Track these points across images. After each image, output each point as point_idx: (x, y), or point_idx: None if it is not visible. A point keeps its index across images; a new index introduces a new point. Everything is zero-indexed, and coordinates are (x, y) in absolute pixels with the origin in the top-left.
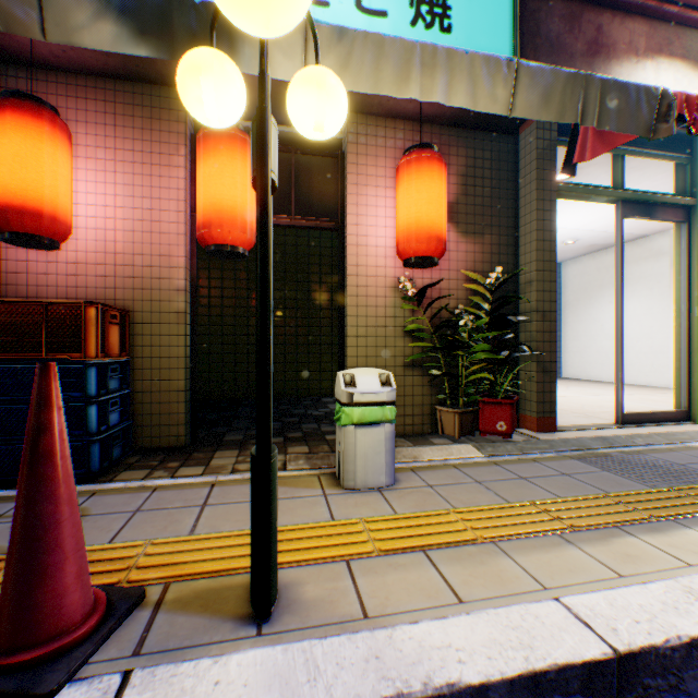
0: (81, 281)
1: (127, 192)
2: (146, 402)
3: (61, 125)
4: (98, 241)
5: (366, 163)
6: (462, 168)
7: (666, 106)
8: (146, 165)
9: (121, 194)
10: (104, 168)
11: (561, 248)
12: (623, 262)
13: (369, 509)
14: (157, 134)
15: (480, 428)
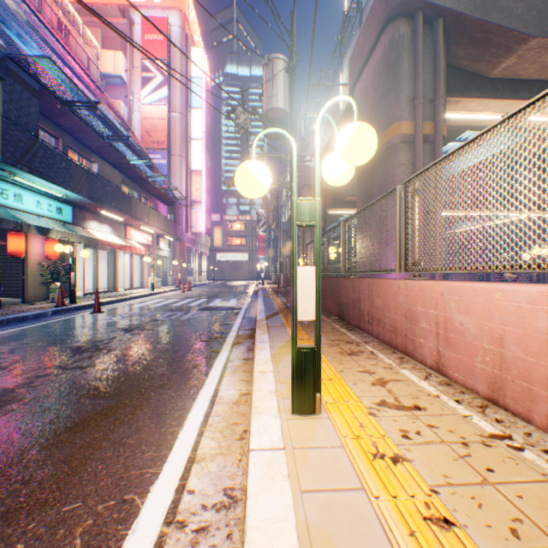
0: None
1: None
2: None
3: None
4: None
5: None
6: None
7: (99, 241)
8: None
9: None
10: None
11: None
12: None
13: (68, 303)
14: None
15: None
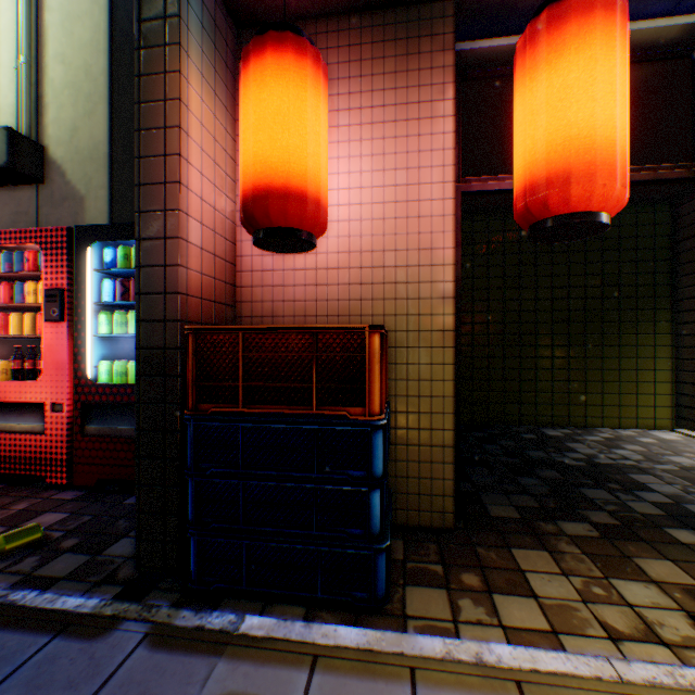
0: (319, 293)
1: (373, 165)
2: (398, 459)
3: (321, 66)
4: (339, 237)
5: None
6: None
7: None
8: (398, 122)
9: (367, 169)
10: (345, 137)
11: None
12: None
13: None
14: (413, 76)
15: None
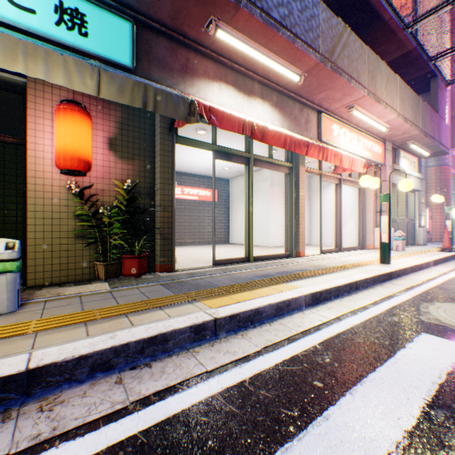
0: None
1: None
2: None
3: None
4: None
5: (45, 103)
6: (121, 118)
7: (195, 108)
8: None
9: None
10: None
11: (225, 171)
12: (254, 181)
13: None
14: None
15: (124, 272)
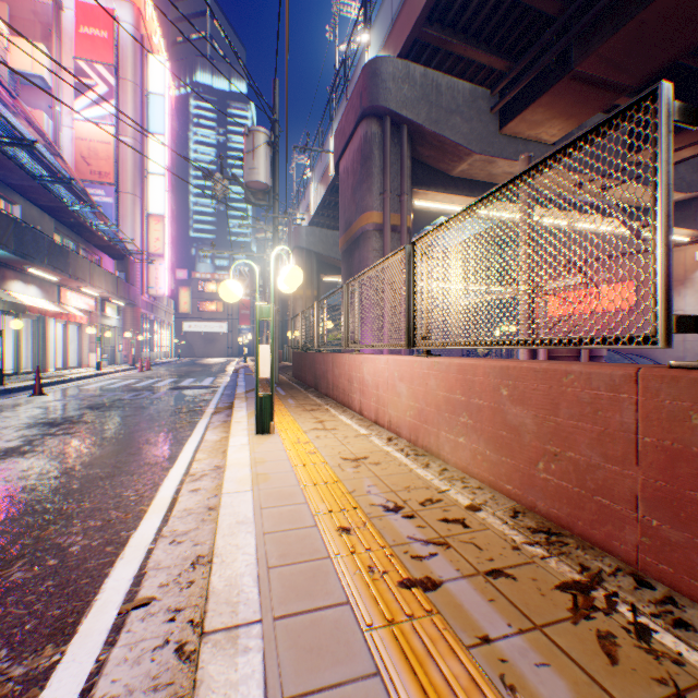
0: None
1: None
2: None
3: None
4: None
5: None
6: None
7: (28, 308)
8: None
9: None
10: None
11: None
12: None
13: None
14: None
15: None
